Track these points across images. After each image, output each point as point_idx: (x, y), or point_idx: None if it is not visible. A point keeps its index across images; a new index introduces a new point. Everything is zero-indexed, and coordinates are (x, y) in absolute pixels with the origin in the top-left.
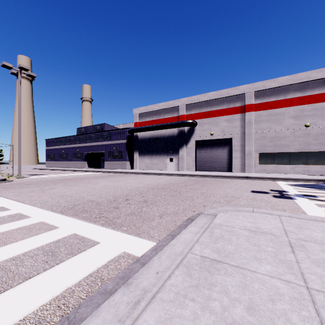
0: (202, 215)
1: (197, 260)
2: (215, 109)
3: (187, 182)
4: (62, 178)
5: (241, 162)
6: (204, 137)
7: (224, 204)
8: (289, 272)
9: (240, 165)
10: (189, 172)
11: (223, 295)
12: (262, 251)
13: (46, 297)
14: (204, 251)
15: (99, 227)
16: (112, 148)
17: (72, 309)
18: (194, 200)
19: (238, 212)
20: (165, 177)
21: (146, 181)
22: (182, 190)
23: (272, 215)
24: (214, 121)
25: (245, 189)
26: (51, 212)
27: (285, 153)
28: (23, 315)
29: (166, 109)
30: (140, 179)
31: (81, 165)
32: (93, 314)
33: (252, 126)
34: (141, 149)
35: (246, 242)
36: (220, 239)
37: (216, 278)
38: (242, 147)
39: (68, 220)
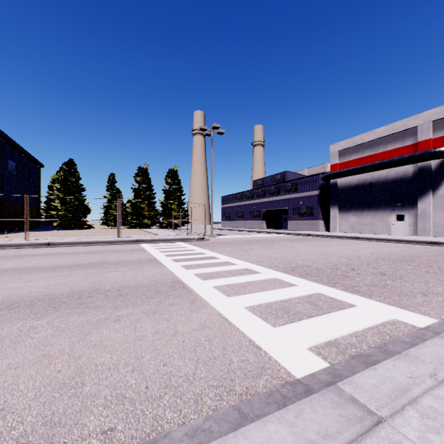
0: None
1: None
2: None
3: None
4: (249, 239)
5: None
6: None
7: None
8: None
9: None
10: (443, 239)
11: None
12: None
13: (341, 332)
14: None
15: (342, 292)
16: (298, 203)
17: (374, 345)
18: None
19: None
20: (394, 246)
21: (363, 249)
22: (442, 265)
23: None
24: None
25: None
26: (275, 271)
27: None
28: (332, 337)
29: (390, 137)
30: (351, 245)
31: (258, 225)
32: (421, 345)
33: None
34: (342, 202)
35: None
36: None
37: None
38: None
39: (300, 280)
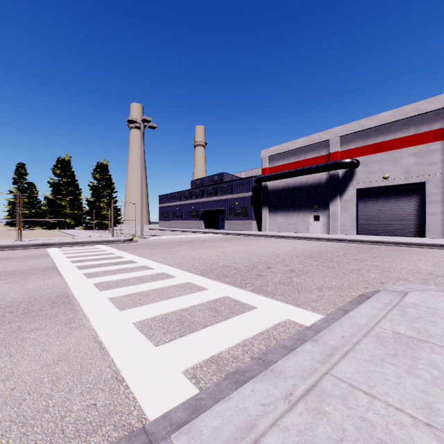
0: (384, 291)
1: (388, 334)
2: (392, 138)
3: (345, 250)
4: (182, 240)
5: None
6: (371, 183)
7: (416, 283)
8: None
9: (442, 226)
10: (346, 236)
11: (431, 367)
12: None
13: (230, 342)
14: (397, 327)
15: (249, 293)
16: (234, 204)
17: (258, 354)
18: (364, 275)
19: None
20: (309, 243)
21: (284, 247)
22: (341, 260)
23: None
24: (390, 157)
25: None
26: (192, 273)
27: None
28: (218, 350)
29: (309, 147)
30: (275, 244)
31: (197, 225)
32: (291, 354)
33: None
34: (272, 203)
35: None
36: (417, 319)
37: (418, 353)
38: None
39: (213, 283)
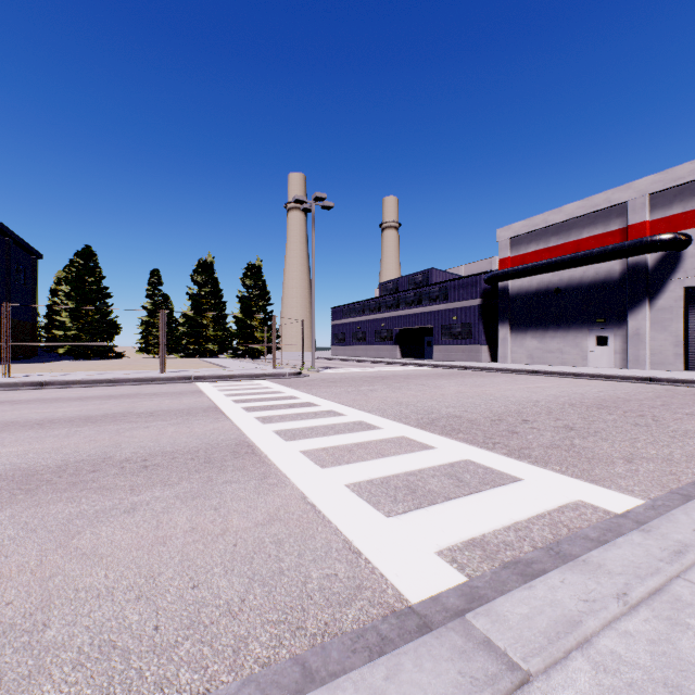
0: None
1: None
2: None
3: (666, 398)
4: (372, 375)
5: None
6: None
7: None
8: None
9: None
10: (665, 373)
11: None
12: None
13: (493, 523)
14: None
15: (503, 458)
16: (450, 318)
17: (543, 544)
18: None
19: None
20: (591, 384)
21: (545, 389)
22: (660, 414)
23: None
24: None
25: None
26: (404, 424)
27: None
28: (479, 532)
29: (586, 217)
30: (526, 384)
31: (388, 353)
32: (610, 544)
33: None
34: (516, 316)
35: None
36: None
37: None
38: None
39: (441, 439)
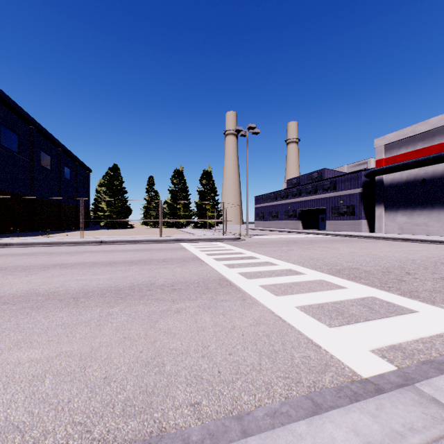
0: None
1: None
2: None
3: None
4: (286, 240)
5: None
6: None
7: None
8: None
9: None
10: None
11: None
12: None
13: (405, 337)
14: None
15: (399, 297)
16: (338, 202)
17: None
18: None
19: None
20: None
21: (417, 252)
22: None
23: None
24: None
25: None
26: (320, 272)
27: None
28: (396, 341)
29: None
30: (401, 248)
31: (293, 226)
32: None
33: None
34: (389, 200)
35: None
36: None
37: None
38: None
39: (349, 283)
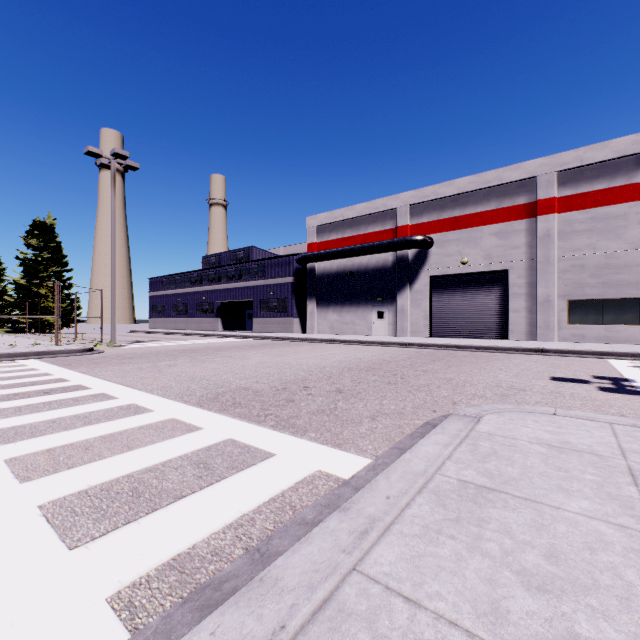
0: (454, 416)
1: (452, 486)
2: (472, 212)
3: (414, 359)
4: (182, 348)
5: (528, 320)
6: (448, 269)
7: (495, 400)
8: (625, 514)
9: (526, 325)
10: (418, 339)
11: (502, 535)
12: (573, 479)
13: (216, 523)
14: (464, 472)
15: (268, 431)
16: (267, 293)
17: (258, 541)
18: (433, 392)
19: (525, 413)
20: (370, 349)
21: (335, 356)
22: (407, 373)
23: (596, 421)
24: (469, 236)
25: (538, 374)
26: (183, 403)
27: (630, 299)
28: (191, 542)
29: (371, 216)
30: (322, 352)
31: (210, 326)
32: (303, 540)
33: (552, 244)
34: (321, 293)
35: (542, 464)
36: (491, 456)
37: (488, 511)
38: (531, 288)
39: (215, 417)
